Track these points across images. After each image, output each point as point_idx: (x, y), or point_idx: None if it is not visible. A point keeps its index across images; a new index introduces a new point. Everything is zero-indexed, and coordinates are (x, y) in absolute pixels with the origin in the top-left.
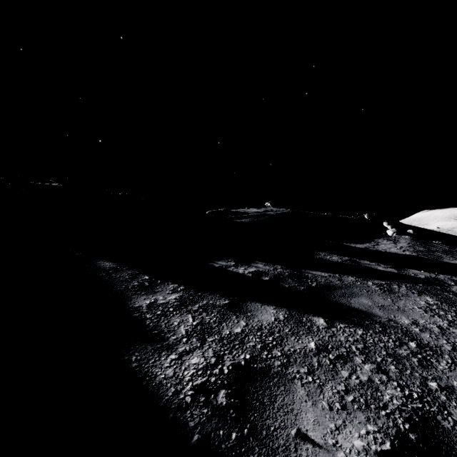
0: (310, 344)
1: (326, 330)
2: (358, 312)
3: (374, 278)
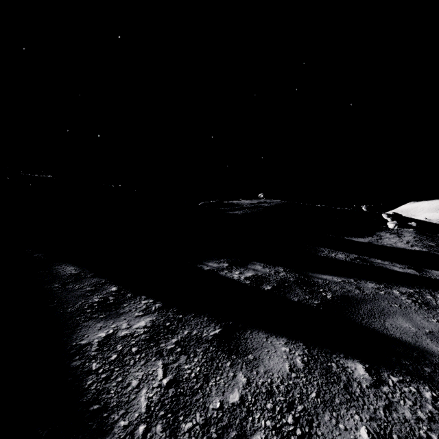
0: (360, 433)
1: (375, 393)
2: (404, 347)
3: (397, 283)
